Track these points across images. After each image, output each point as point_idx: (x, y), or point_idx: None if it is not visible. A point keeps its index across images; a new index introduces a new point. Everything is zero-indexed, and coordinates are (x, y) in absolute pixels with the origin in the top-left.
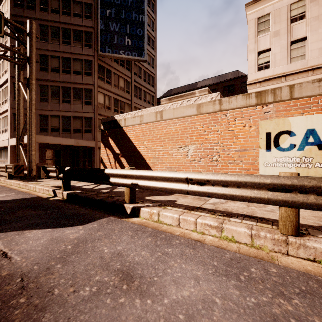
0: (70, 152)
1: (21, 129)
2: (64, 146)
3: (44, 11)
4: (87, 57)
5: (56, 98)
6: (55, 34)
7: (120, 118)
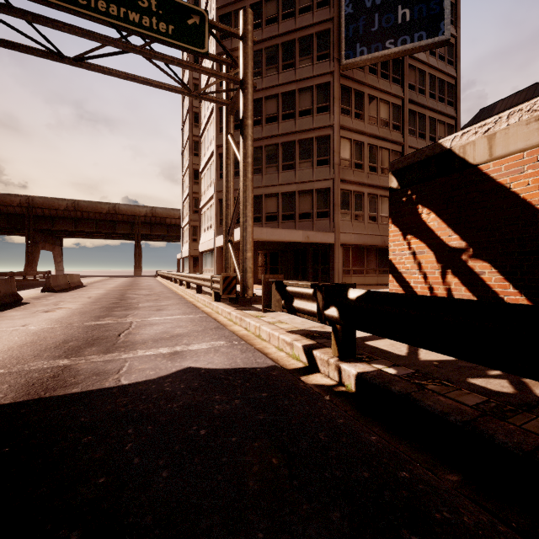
0: (291, 255)
1: (231, 215)
2: (283, 244)
3: (256, 29)
4: (322, 78)
5: (272, 165)
6: (271, 60)
7: (467, 140)
